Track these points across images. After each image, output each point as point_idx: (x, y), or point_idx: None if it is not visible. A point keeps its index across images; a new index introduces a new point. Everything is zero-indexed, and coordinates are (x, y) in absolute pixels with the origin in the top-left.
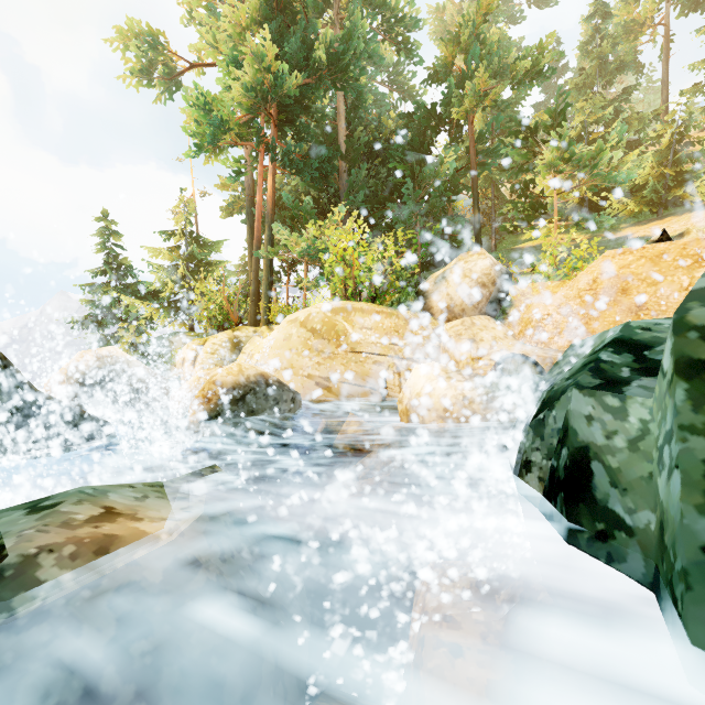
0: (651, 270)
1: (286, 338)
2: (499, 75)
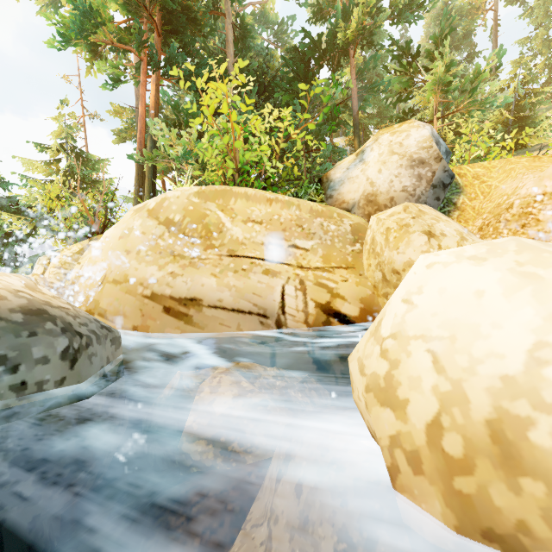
0: None
1: (123, 234)
2: (377, 16)
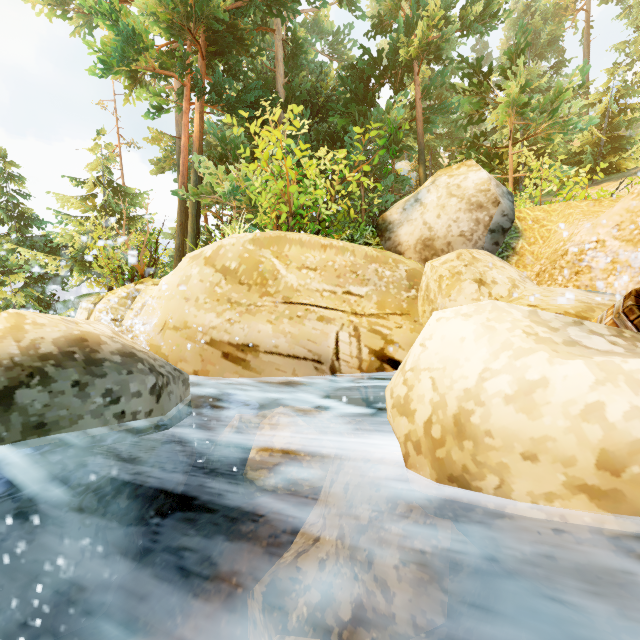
0: None
1: (182, 282)
2: (445, 26)
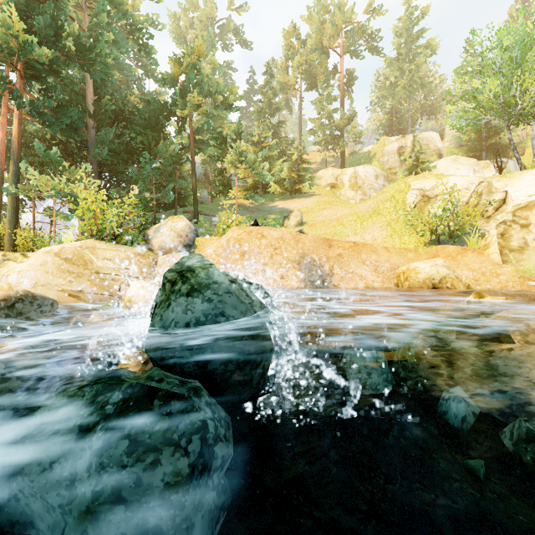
0: (248, 238)
1: (43, 264)
2: (209, 95)
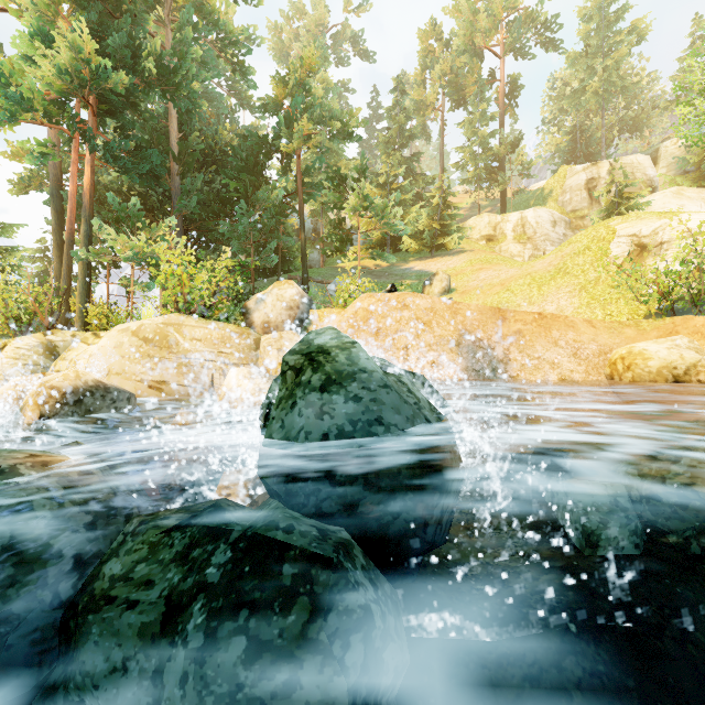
0: (383, 309)
1: (118, 346)
2: (321, 123)
